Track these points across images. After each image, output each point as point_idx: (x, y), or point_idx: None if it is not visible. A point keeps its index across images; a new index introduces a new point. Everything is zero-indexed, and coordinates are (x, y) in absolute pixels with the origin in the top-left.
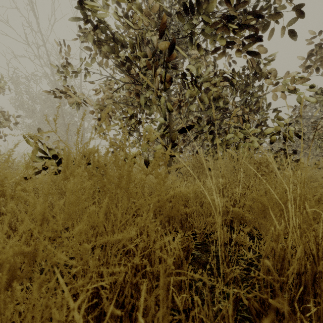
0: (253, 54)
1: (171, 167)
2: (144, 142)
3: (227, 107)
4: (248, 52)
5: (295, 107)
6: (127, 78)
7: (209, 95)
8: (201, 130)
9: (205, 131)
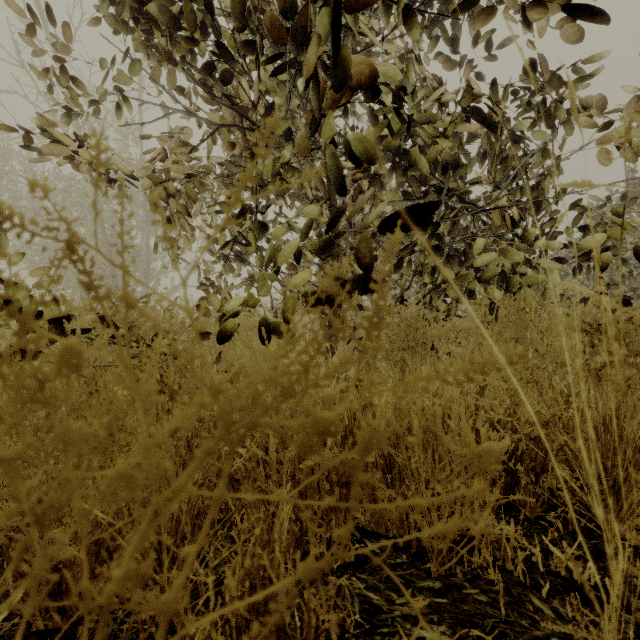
0: (585, 11)
1: (405, 384)
2: (227, 217)
3: (463, 198)
4: (570, 6)
5: (608, 201)
6: (230, 115)
7: (431, 160)
8: (413, 246)
9: (424, 247)
